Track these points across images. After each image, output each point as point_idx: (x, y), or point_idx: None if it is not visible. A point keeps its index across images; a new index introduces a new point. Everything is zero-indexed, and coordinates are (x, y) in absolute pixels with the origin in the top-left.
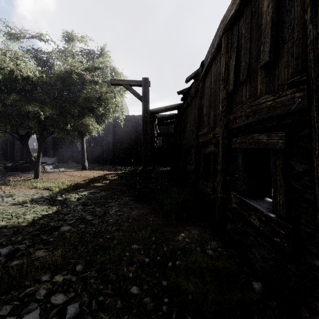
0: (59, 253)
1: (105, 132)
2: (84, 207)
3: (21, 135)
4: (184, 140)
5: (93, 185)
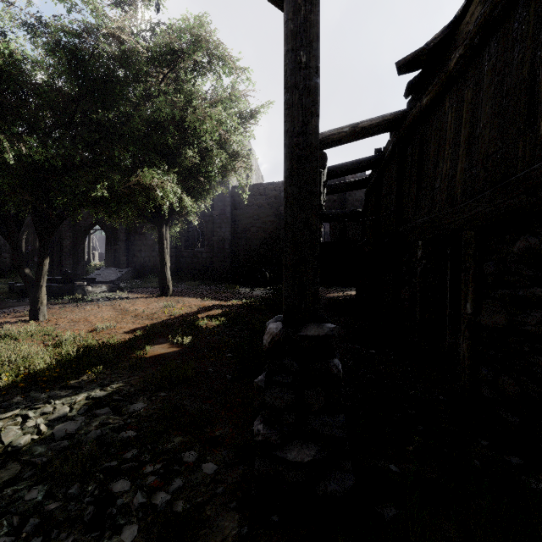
0: None
1: (216, 219)
2: None
3: (3, 218)
4: (420, 215)
5: (144, 351)
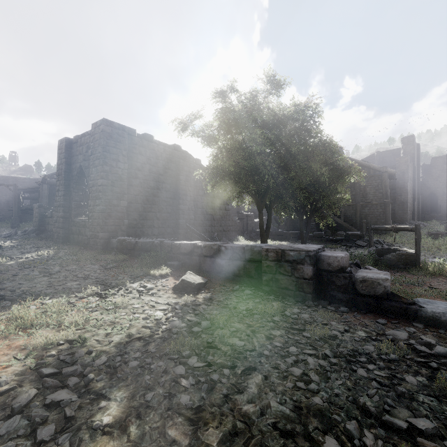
0: None
1: None
2: None
3: None
4: None
5: None
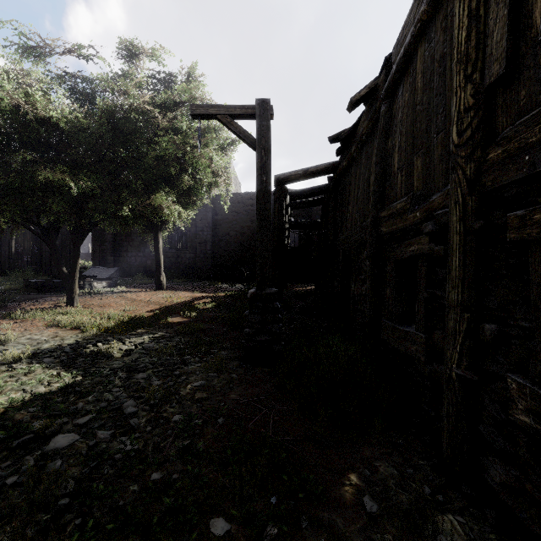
0: (4, 540)
1: (199, 223)
2: (131, 374)
3: (44, 228)
4: (342, 234)
5: (167, 320)
